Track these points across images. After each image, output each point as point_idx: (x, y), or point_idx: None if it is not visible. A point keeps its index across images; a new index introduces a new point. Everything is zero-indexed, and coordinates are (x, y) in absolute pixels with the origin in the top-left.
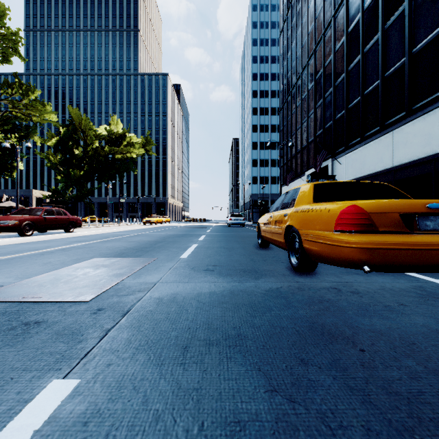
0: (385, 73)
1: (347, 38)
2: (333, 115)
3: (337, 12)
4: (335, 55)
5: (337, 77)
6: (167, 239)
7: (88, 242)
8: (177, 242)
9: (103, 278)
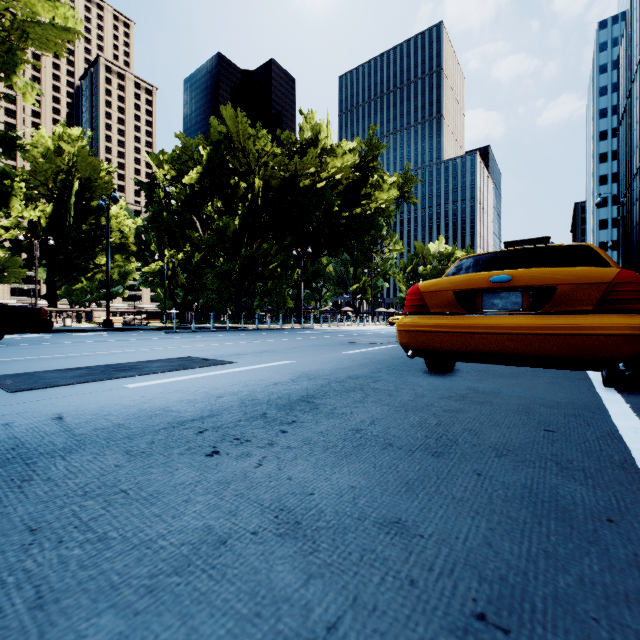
0: None
1: None
2: (638, 242)
3: (639, 167)
4: (639, 198)
5: None
6: None
7: None
8: None
9: None
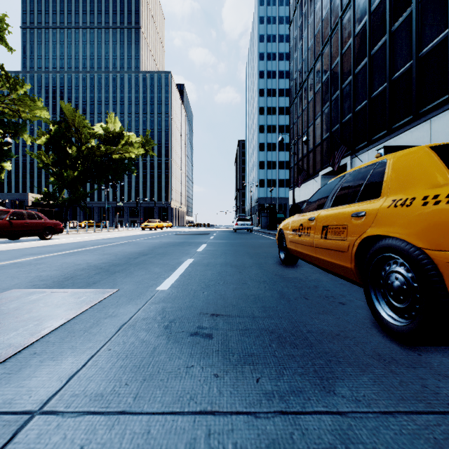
0: (420, 51)
1: (370, 17)
2: (352, 107)
3: None
4: (355, 40)
5: (357, 64)
6: (156, 249)
7: (48, 255)
8: (167, 254)
9: None
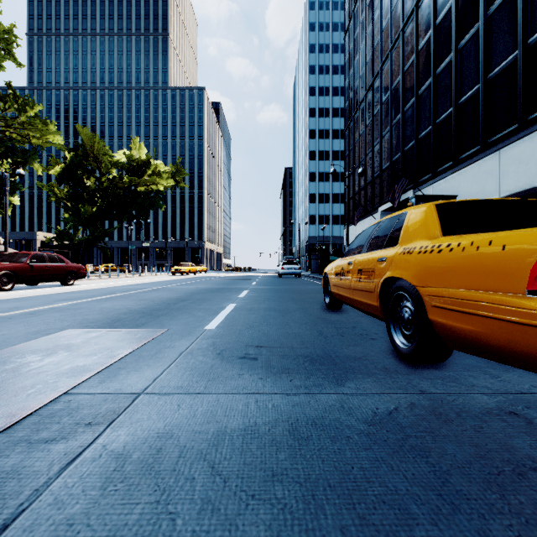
0: (488, 73)
1: (434, 32)
2: (415, 133)
3: None
4: (418, 56)
5: (420, 84)
6: (194, 295)
7: (81, 300)
8: (207, 300)
9: (39, 382)
